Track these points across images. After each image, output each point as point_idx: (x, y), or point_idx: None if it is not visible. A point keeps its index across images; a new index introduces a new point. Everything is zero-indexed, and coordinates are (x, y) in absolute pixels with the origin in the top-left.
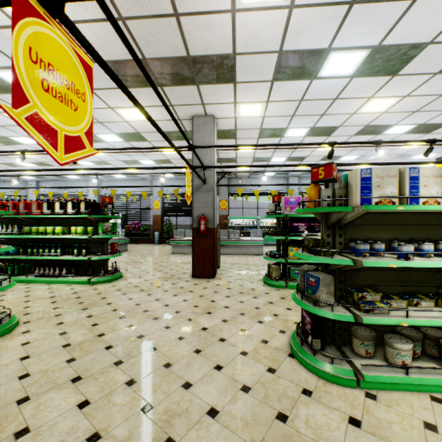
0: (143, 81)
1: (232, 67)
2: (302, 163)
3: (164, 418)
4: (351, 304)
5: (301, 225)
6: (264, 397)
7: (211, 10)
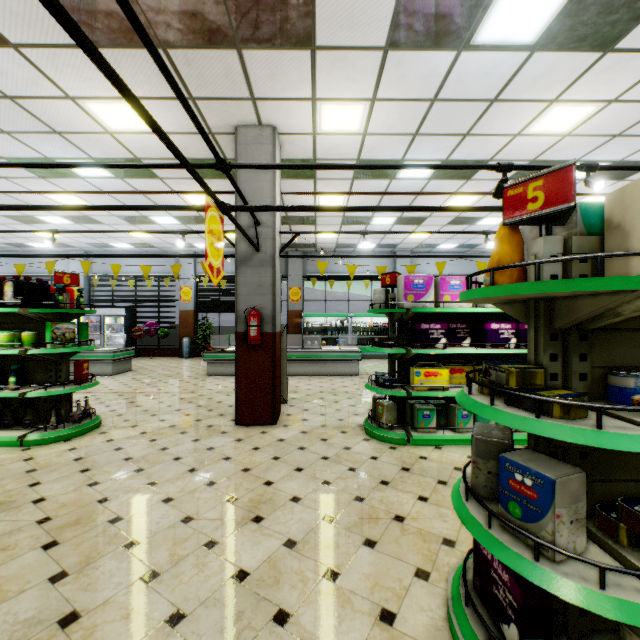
0: (124, 29)
1: (307, 4)
2: (420, 228)
3: None
4: (627, 544)
5: (435, 327)
6: None
7: None
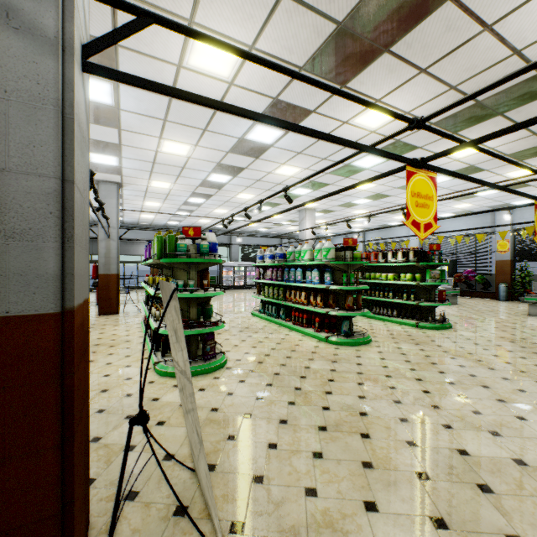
0: (477, 119)
1: None
2: None
3: (491, 422)
4: None
5: None
6: None
7: None
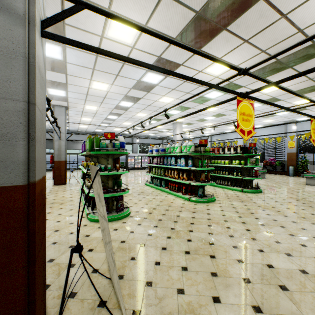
0: (277, 70)
1: None
2: None
3: (286, 248)
4: None
5: None
6: None
7: None
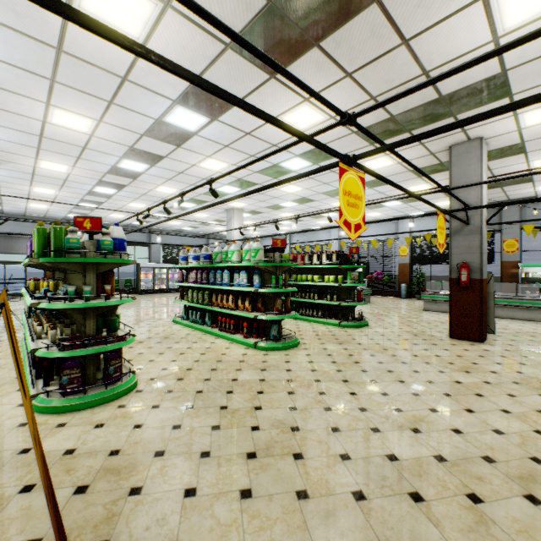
0: (390, 133)
1: (502, 83)
2: None
3: (411, 418)
4: None
5: None
6: (520, 443)
7: (465, 52)
